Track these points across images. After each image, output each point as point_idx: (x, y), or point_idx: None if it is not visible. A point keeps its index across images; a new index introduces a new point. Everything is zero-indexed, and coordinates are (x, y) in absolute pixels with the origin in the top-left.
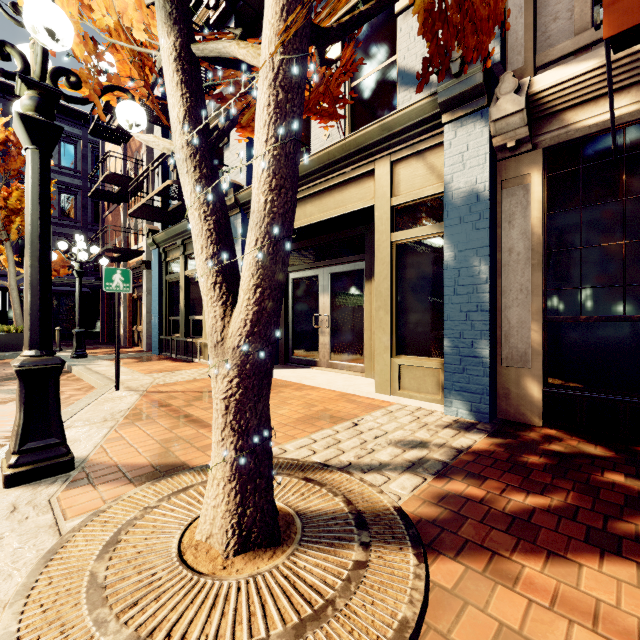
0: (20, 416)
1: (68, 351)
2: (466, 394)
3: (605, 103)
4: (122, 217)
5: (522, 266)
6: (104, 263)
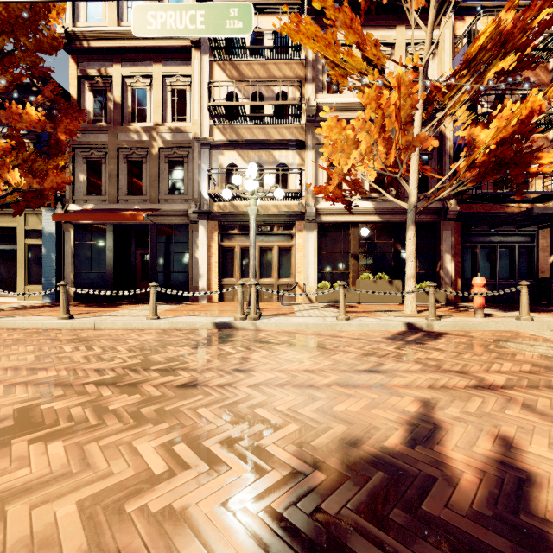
0: None
1: None
2: (50, 295)
3: None
4: None
5: (70, 256)
6: None
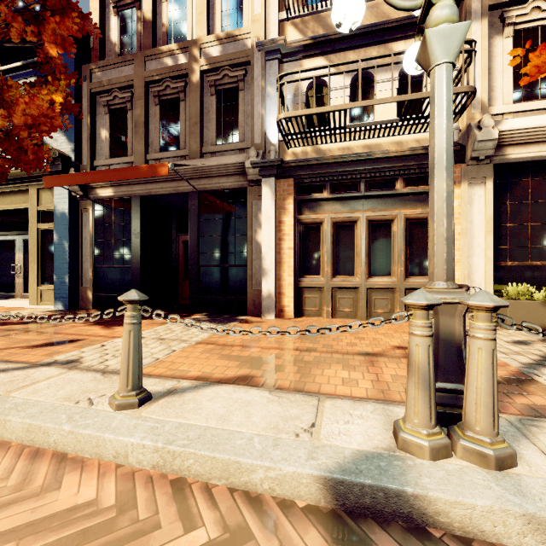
0: None
1: None
2: (62, 299)
3: (106, 190)
4: None
5: (89, 245)
6: None
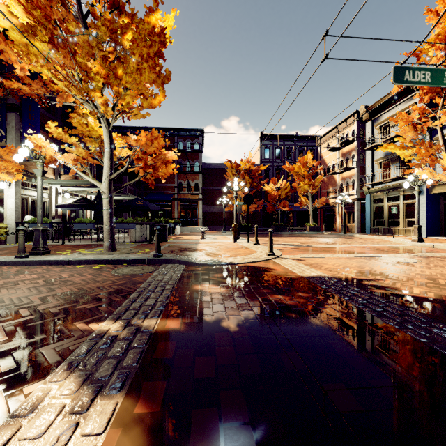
0: (417, 233)
1: (327, 232)
2: None
3: None
4: (337, 180)
5: None
6: (350, 201)
